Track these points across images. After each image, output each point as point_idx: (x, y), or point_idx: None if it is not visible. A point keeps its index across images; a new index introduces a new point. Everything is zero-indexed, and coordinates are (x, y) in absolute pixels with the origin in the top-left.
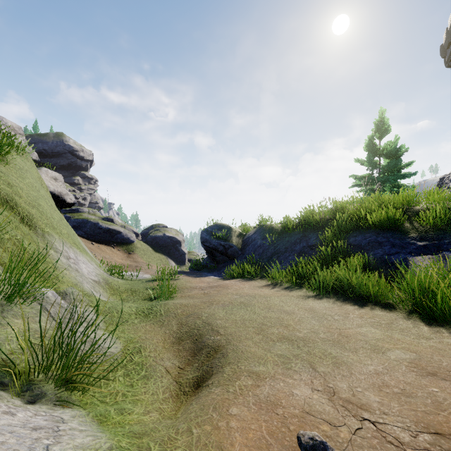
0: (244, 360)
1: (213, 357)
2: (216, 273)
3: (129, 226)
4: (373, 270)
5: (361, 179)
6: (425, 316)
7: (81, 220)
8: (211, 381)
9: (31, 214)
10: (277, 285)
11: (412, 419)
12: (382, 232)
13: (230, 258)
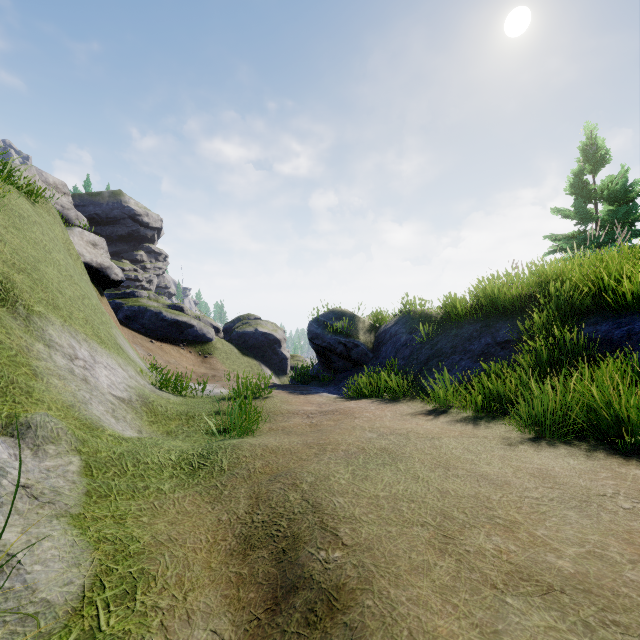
0: None
1: (322, 632)
2: (333, 387)
3: (206, 317)
4: None
5: (569, 239)
6: None
7: (137, 307)
8: None
9: (10, 281)
10: (445, 413)
11: None
12: None
13: (355, 364)
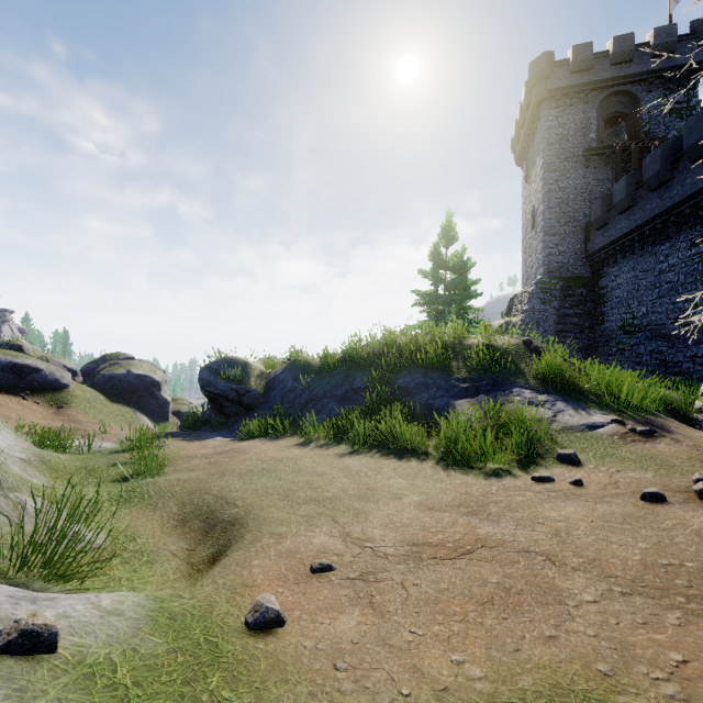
0: (266, 525)
1: (230, 531)
2: (226, 431)
3: (57, 358)
4: (417, 418)
5: (424, 297)
6: (451, 462)
7: None
8: (231, 551)
9: None
10: (311, 443)
11: (401, 540)
12: (431, 373)
13: (248, 408)
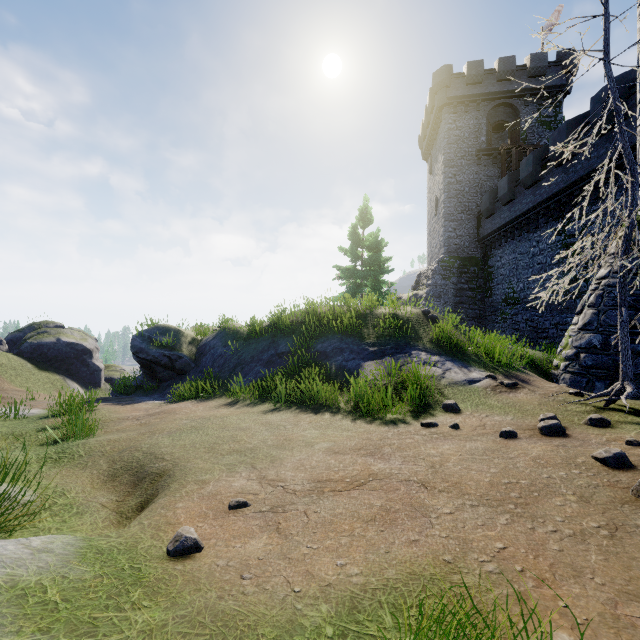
0: (191, 474)
1: (158, 482)
2: (158, 395)
3: None
4: (332, 378)
5: (344, 271)
6: (358, 415)
7: None
8: (158, 498)
9: None
10: (238, 403)
11: (308, 479)
12: (345, 338)
13: (179, 373)
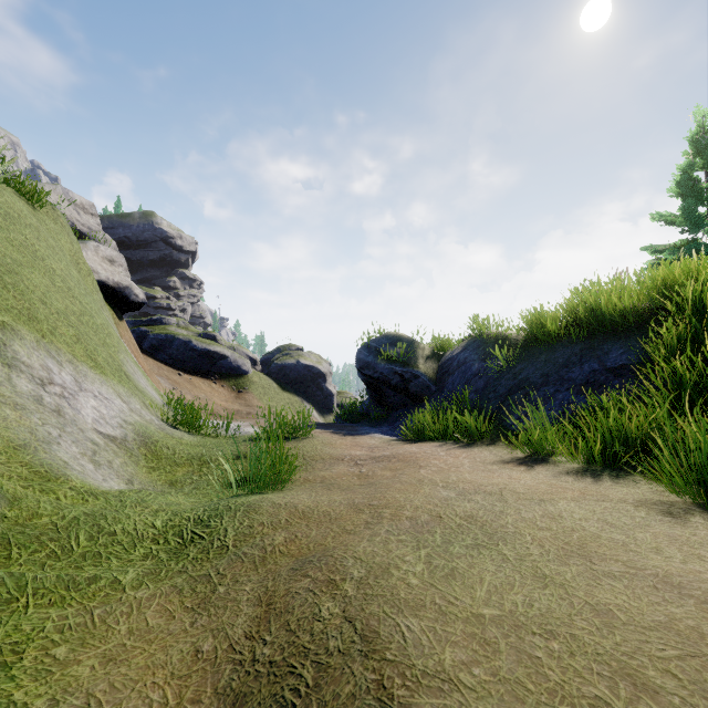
0: None
1: None
2: (387, 427)
3: (241, 348)
4: None
5: (675, 249)
6: None
7: (164, 336)
8: None
9: None
10: (546, 463)
11: None
12: None
13: (414, 399)
